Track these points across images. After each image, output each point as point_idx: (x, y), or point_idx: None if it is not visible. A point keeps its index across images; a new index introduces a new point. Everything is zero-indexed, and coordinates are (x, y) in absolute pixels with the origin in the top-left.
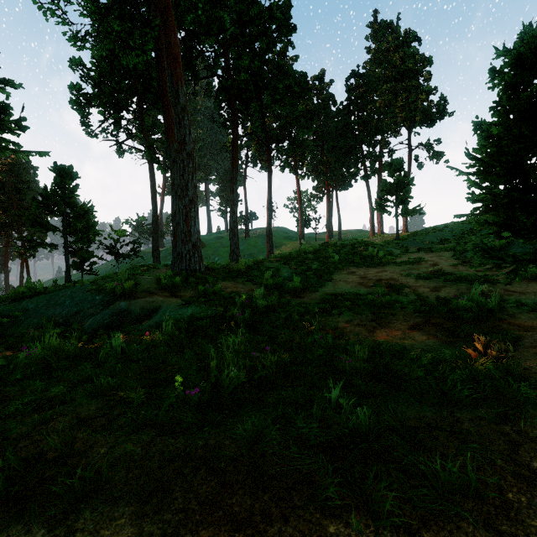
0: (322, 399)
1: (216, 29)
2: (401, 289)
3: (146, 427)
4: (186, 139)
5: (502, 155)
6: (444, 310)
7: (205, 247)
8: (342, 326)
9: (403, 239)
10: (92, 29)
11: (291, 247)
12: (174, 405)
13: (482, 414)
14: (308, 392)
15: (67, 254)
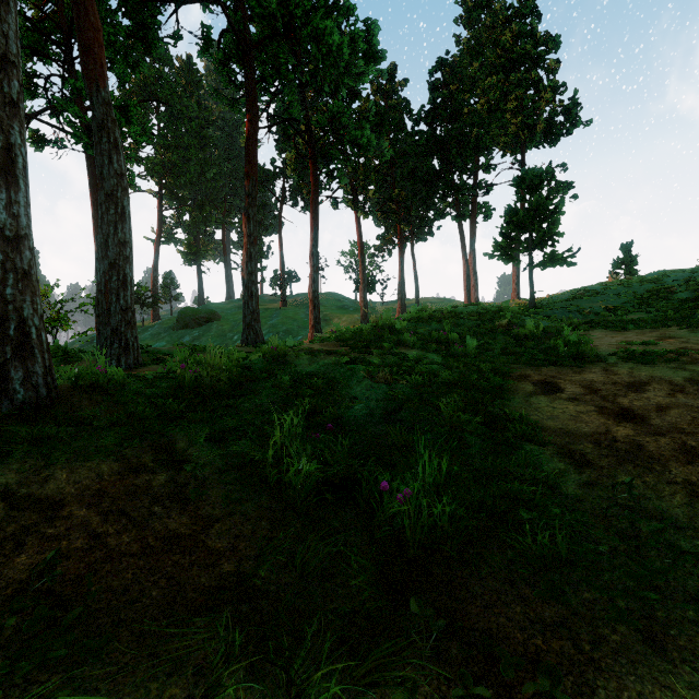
0: None
1: None
2: None
3: None
4: None
5: None
6: None
7: (220, 319)
8: None
9: (542, 307)
10: None
11: (348, 321)
12: None
13: None
14: None
15: None
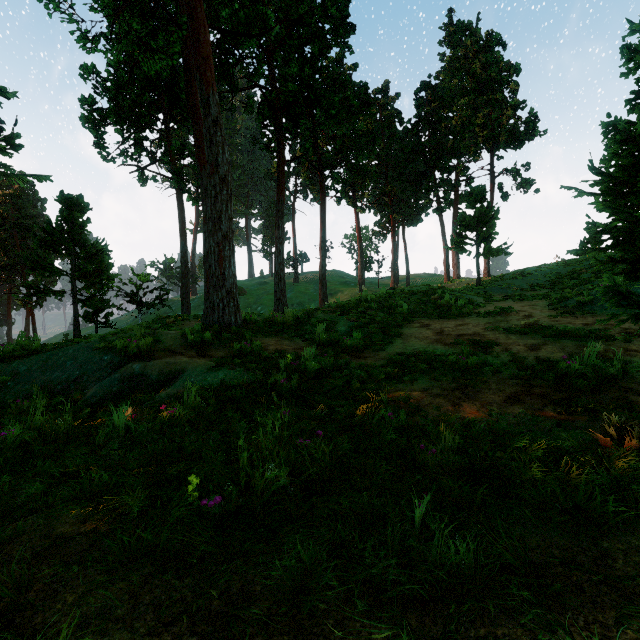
0: (399, 515)
1: (257, 29)
2: (490, 347)
3: (141, 557)
4: (219, 160)
5: (639, 168)
6: (550, 376)
7: (246, 294)
8: (417, 397)
9: (485, 285)
10: (108, 31)
11: (349, 295)
12: (186, 520)
13: (639, 542)
14: (377, 500)
15: (76, 303)
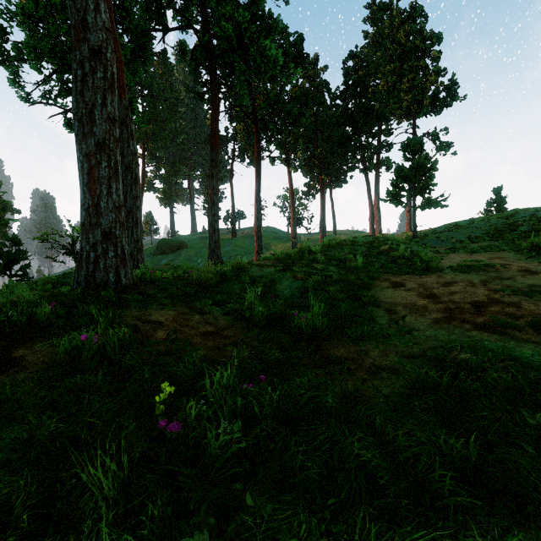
0: None
1: None
2: None
3: None
4: (88, 20)
5: None
6: None
7: (188, 247)
8: None
9: (422, 237)
10: None
11: (282, 248)
12: None
13: None
14: None
15: None
